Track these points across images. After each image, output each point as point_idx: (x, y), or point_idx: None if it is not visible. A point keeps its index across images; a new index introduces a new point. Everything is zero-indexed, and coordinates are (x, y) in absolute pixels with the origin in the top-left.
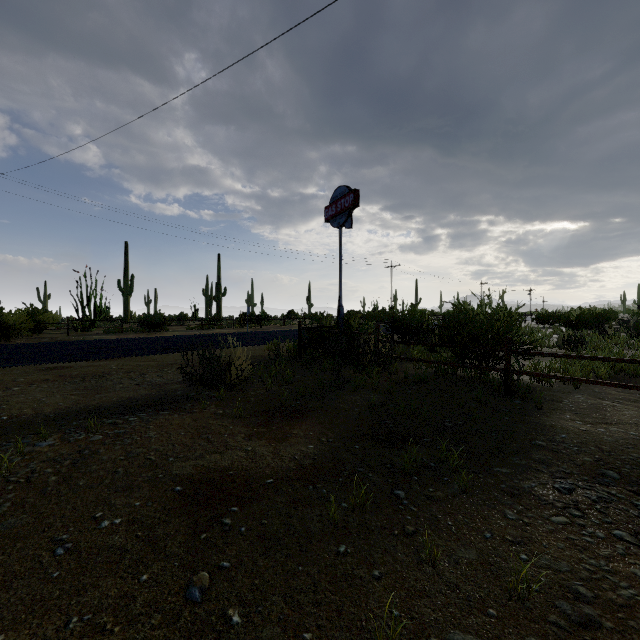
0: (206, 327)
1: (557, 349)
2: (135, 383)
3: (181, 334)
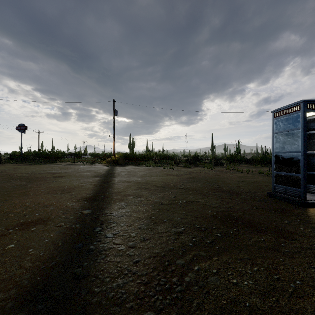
0: None
1: None
2: None
3: None
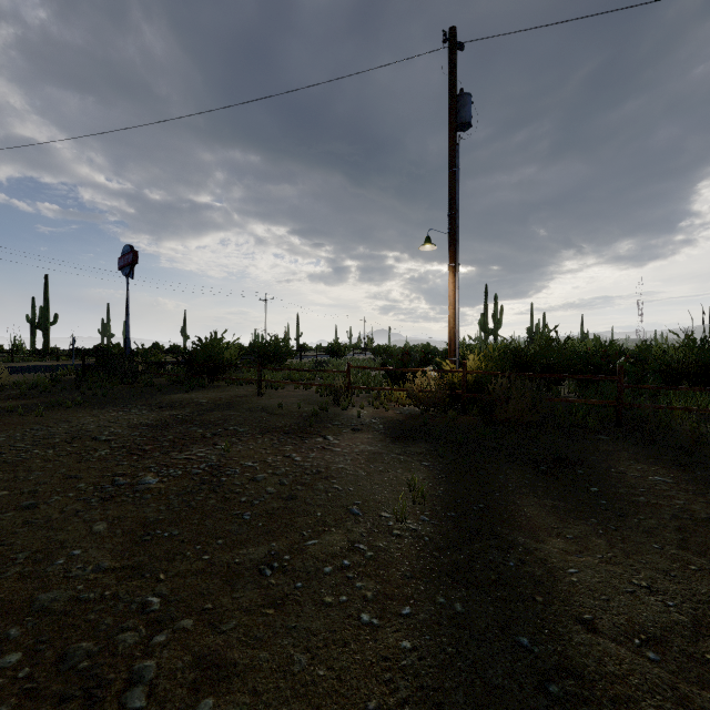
0: (18, 359)
1: None
2: None
3: None
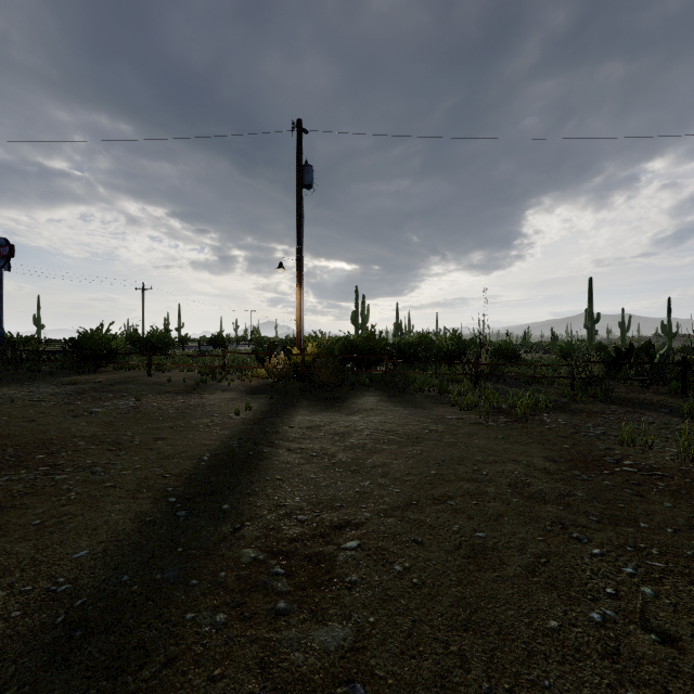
0: None
1: None
2: None
3: None
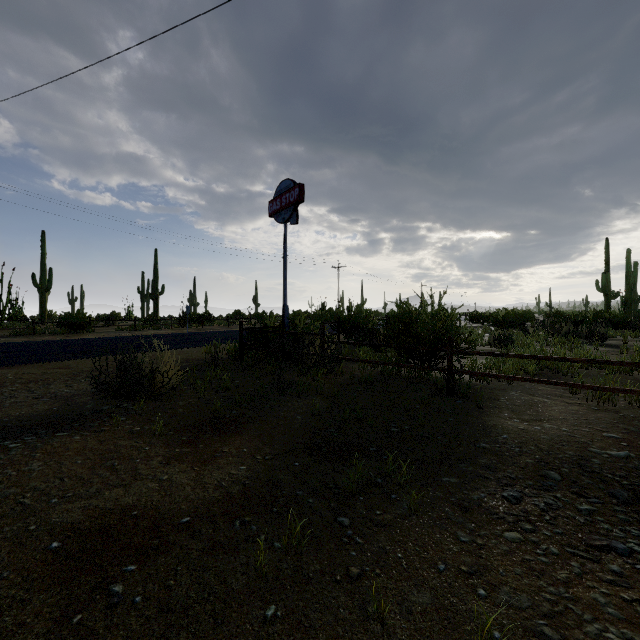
0: (139, 328)
1: (489, 347)
2: (33, 396)
3: (109, 336)
